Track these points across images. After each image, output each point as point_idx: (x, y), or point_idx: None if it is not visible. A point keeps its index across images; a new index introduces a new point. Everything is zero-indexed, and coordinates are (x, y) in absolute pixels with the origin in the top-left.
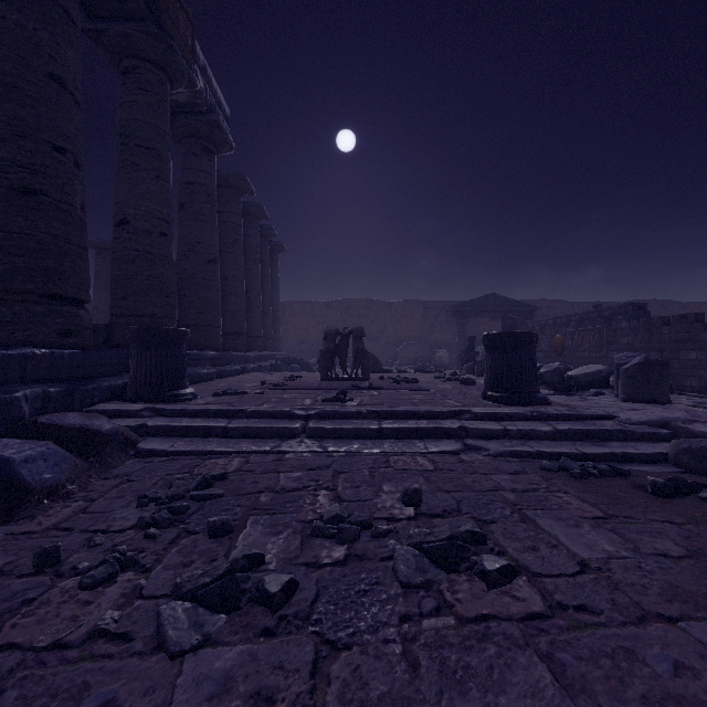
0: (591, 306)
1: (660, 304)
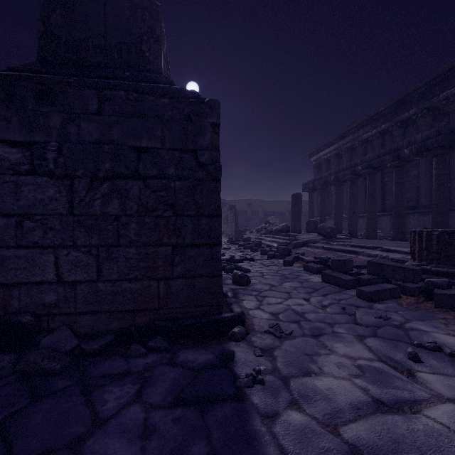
0: (274, 203)
1: (305, 202)
